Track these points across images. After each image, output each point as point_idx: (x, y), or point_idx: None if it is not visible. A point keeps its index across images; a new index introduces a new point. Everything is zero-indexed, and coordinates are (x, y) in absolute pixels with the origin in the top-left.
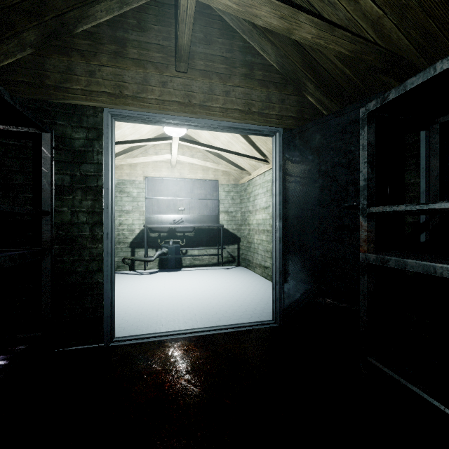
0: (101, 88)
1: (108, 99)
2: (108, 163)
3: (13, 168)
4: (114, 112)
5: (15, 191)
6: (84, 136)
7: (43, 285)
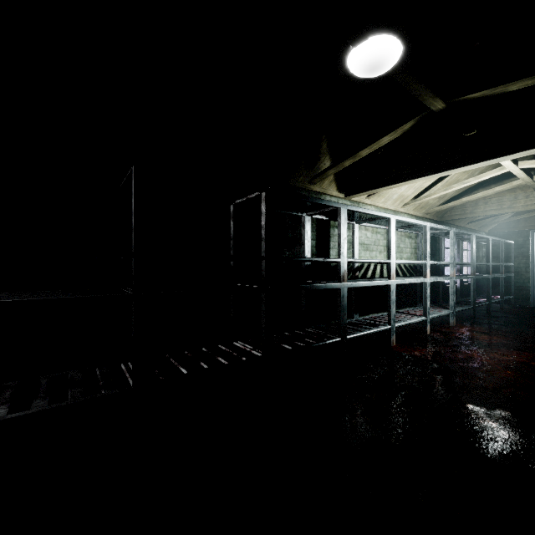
0: (529, 224)
1: (532, 227)
2: (532, 248)
3: (499, 252)
4: (534, 231)
5: (499, 258)
6: (522, 239)
7: (511, 283)
